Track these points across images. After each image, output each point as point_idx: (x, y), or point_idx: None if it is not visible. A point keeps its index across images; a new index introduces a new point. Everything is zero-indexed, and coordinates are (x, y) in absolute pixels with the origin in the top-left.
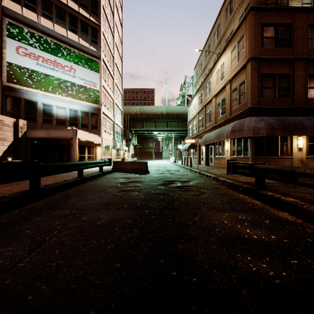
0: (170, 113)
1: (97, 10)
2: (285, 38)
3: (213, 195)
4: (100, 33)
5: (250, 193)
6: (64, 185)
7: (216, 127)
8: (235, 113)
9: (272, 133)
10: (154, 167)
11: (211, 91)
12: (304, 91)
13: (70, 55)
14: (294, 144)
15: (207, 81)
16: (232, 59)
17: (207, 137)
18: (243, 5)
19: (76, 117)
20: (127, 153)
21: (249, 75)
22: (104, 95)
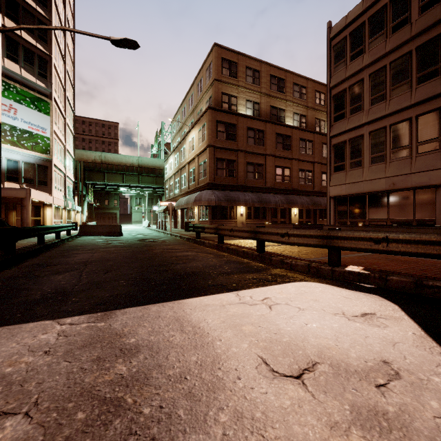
0: (144, 166)
1: (46, 35)
2: (232, 133)
3: (171, 242)
4: (51, 65)
5: (194, 241)
6: (54, 243)
7: (188, 193)
8: (201, 183)
9: (219, 203)
10: (125, 232)
11: (185, 157)
12: (244, 174)
13: (9, 91)
14: (238, 211)
15: (182, 145)
16: (199, 137)
17: (180, 202)
18: (208, 93)
19: (16, 169)
20: (80, 216)
21: (208, 157)
22: (55, 141)
